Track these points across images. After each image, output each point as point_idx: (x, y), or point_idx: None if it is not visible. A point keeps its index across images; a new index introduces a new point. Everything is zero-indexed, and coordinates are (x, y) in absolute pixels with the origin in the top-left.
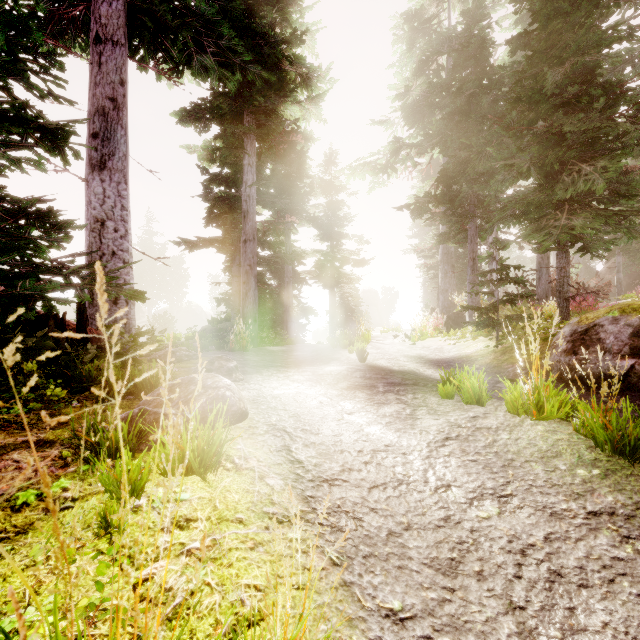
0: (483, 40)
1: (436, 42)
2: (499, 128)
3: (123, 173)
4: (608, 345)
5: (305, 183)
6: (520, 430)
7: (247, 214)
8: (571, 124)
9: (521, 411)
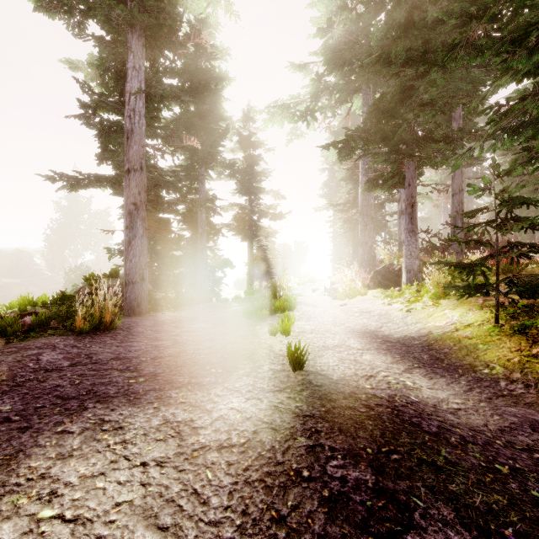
0: None
1: None
2: None
3: None
4: None
5: (220, 127)
6: None
7: (131, 134)
8: None
9: None
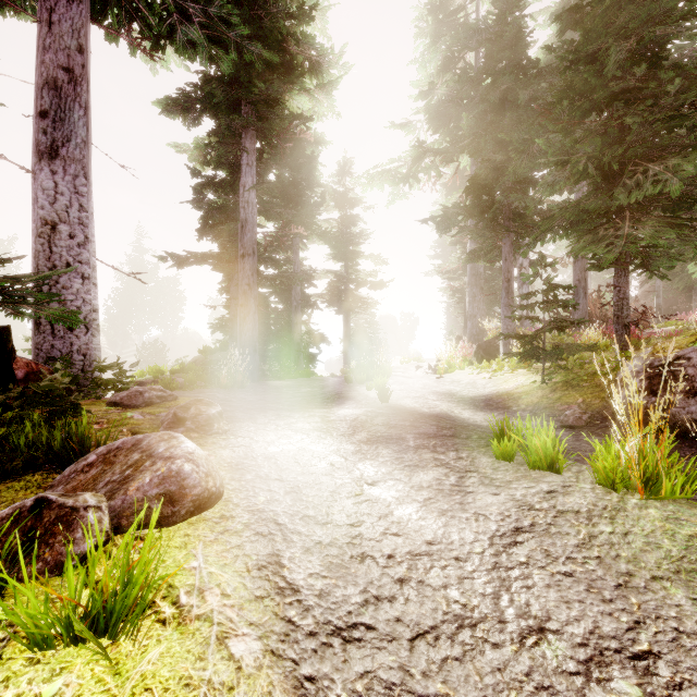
0: (520, 28)
1: (464, 35)
2: (547, 120)
3: (82, 164)
4: None
5: (316, 193)
6: (626, 517)
7: (245, 223)
8: (634, 115)
9: (619, 485)
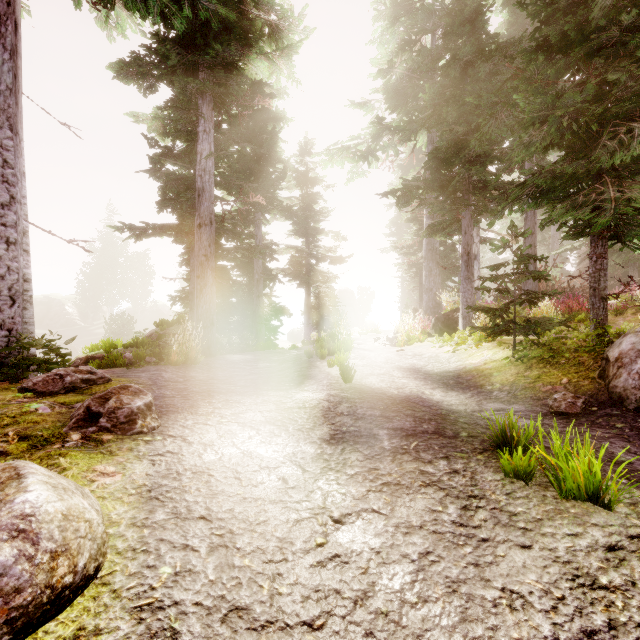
0: (480, 1)
1: (421, 17)
2: (519, 80)
3: (6, 114)
4: None
5: (277, 169)
6: None
7: (202, 192)
8: (616, 71)
9: None
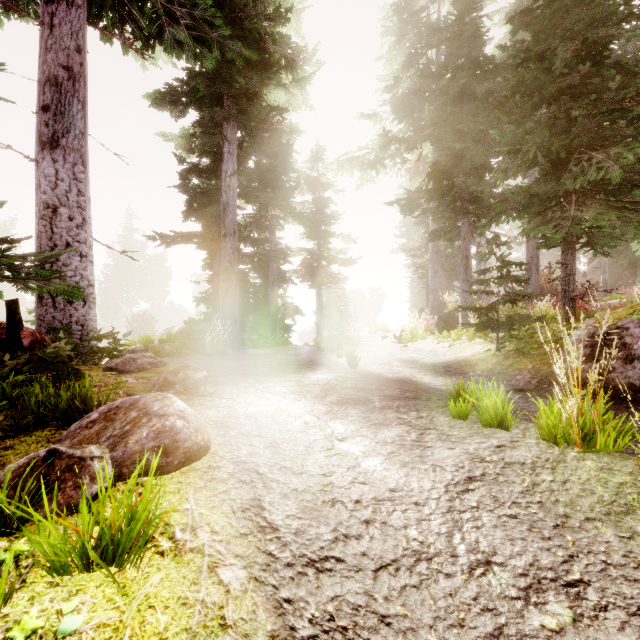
0: (477, 28)
1: (426, 34)
2: (500, 113)
3: (80, 153)
4: (636, 351)
5: (291, 178)
6: (565, 468)
7: (227, 206)
8: (579, 108)
9: (560, 440)
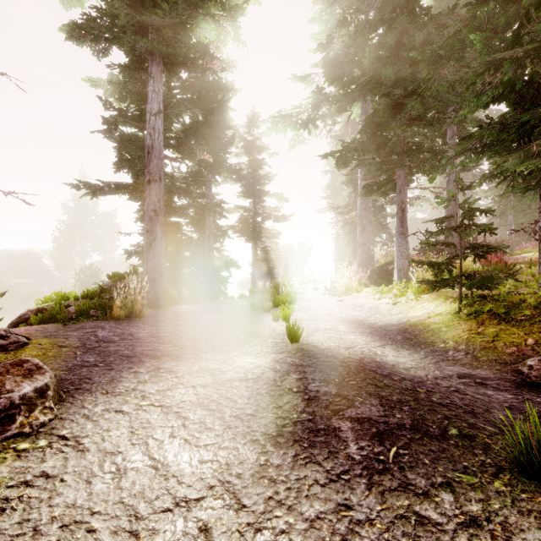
0: None
1: None
2: (468, 29)
3: None
4: None
5: (227, 135)
6: None
7: (151, 149)
8: None
9: None
